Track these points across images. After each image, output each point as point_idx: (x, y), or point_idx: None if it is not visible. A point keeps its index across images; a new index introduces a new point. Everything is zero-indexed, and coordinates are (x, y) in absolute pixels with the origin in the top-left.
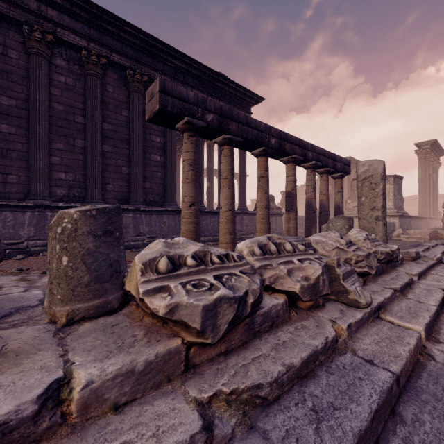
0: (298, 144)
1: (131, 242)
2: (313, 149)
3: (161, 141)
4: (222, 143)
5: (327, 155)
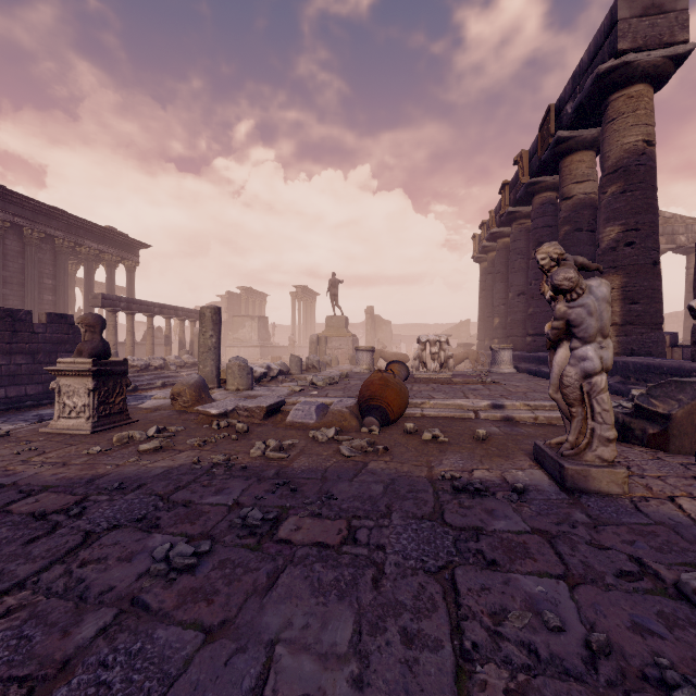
0: (173, 309)
1: None
2: (183, 310)
3: (53, 283)
4: (128, 314)
5: (193, 312)
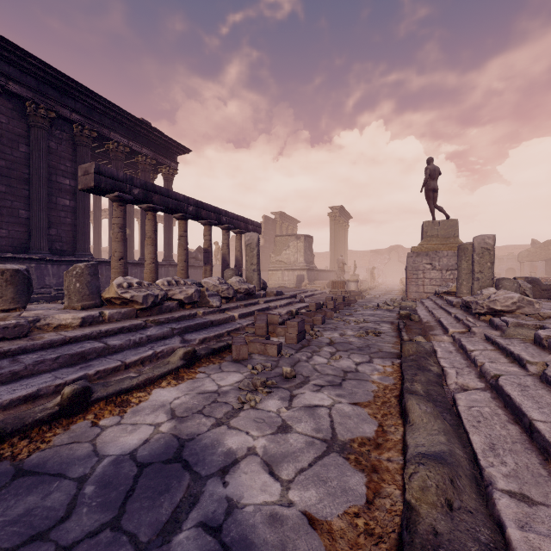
0: (213, 211)
1: (34, 295)
2: (227, 215)
3: (71, 183)
4: (147, 209)
5: (239, 219)
